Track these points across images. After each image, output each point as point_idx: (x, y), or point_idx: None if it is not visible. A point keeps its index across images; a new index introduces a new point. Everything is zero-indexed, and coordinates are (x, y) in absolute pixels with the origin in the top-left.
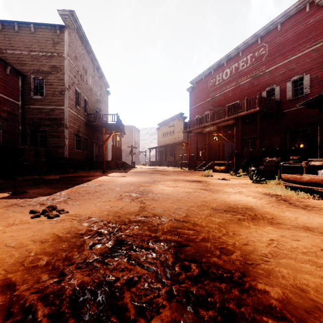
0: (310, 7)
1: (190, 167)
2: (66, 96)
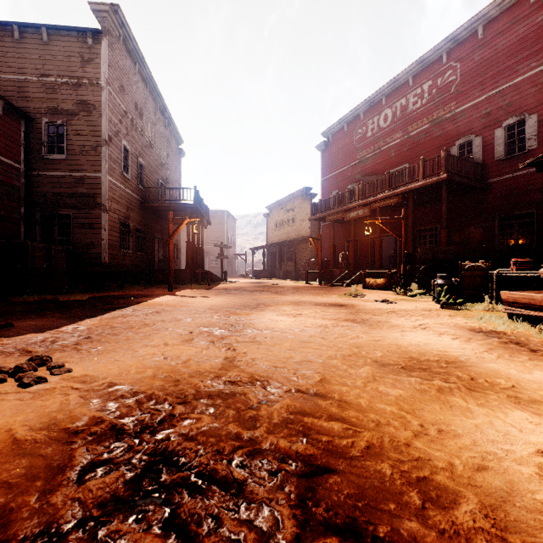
0: None
1: (323, 280)
2: (104, 154)
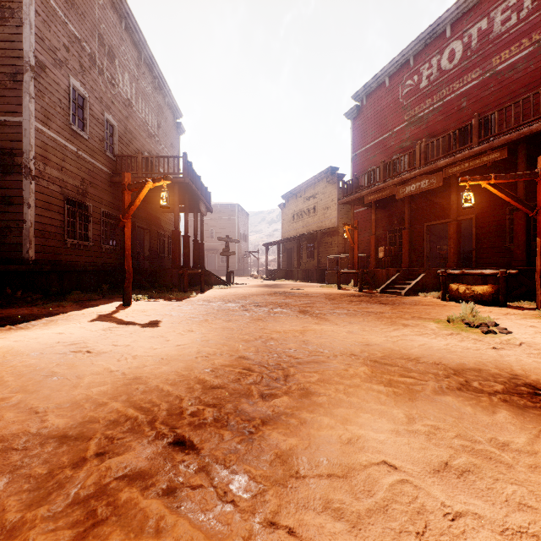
0: None
1: (363, 284)
2: (27, 86)
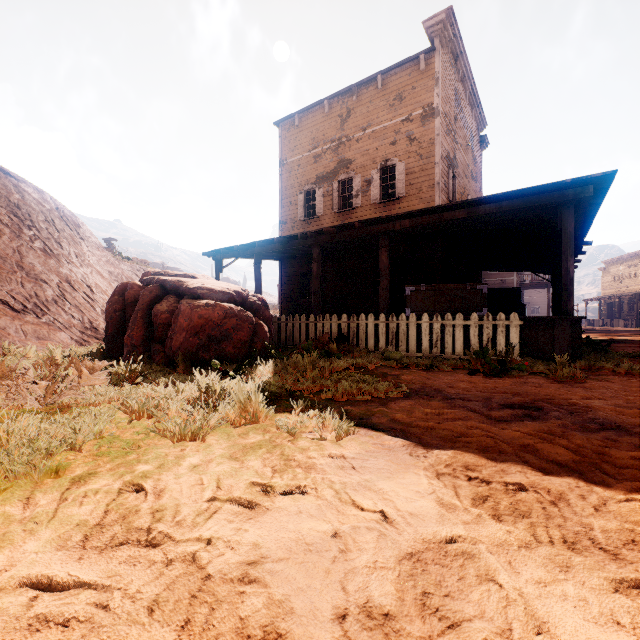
0: None
1: None
2: None
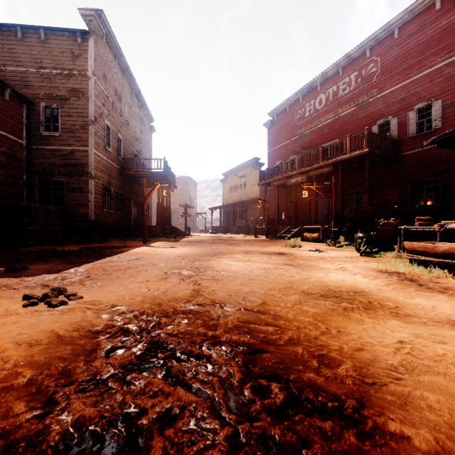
0: (442, 3)
1: (269, 234)
2: (91, 132)
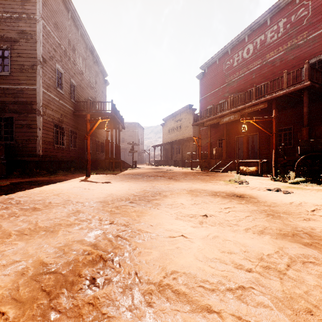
0: None
1: (203, 167)
2: (38, 71)
